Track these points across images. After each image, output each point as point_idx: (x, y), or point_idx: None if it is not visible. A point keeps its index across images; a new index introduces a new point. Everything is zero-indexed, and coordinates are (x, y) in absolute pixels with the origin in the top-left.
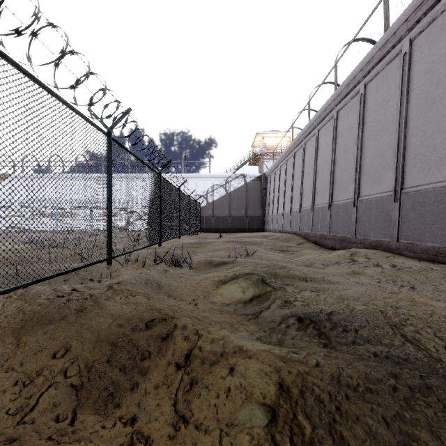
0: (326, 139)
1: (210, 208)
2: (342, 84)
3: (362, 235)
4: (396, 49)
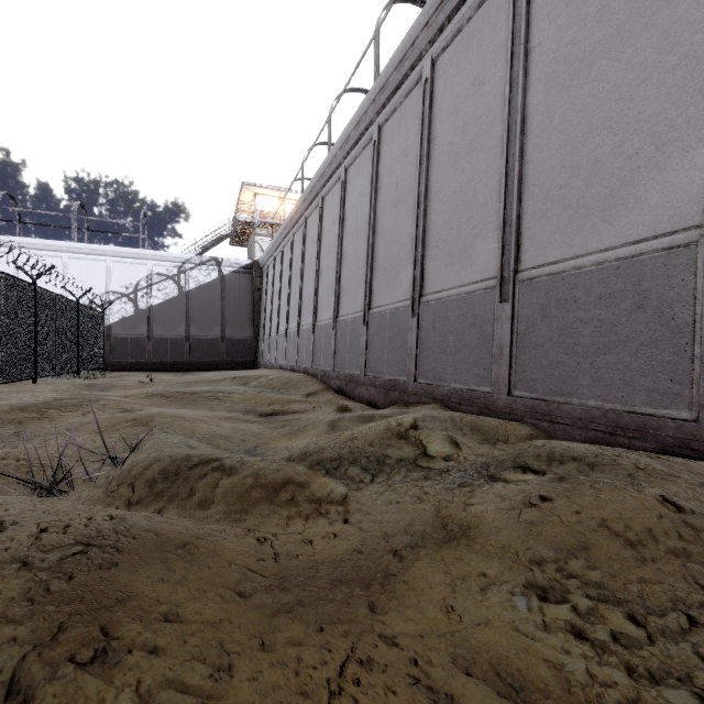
0: (359, 185)
1: (144, 322)
2: (389, 63)
3: (430, 377)
4: None
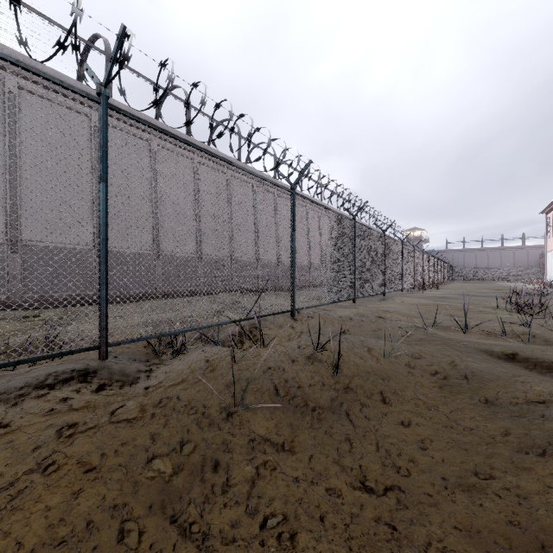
0: None
1: None
2: None
3: None
4: None
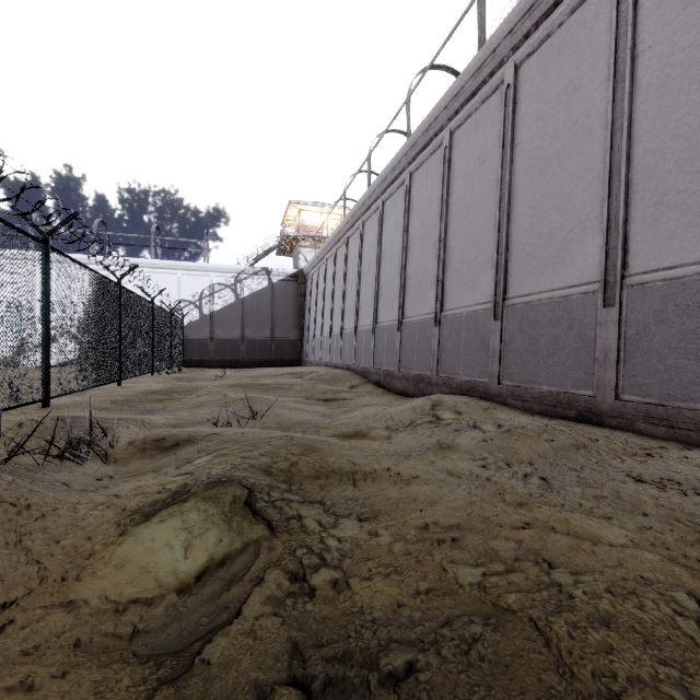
0: (394, 218)
1: (207, 325)
2: (418, 129)
3: (448, 372)
4: (496, 78)
